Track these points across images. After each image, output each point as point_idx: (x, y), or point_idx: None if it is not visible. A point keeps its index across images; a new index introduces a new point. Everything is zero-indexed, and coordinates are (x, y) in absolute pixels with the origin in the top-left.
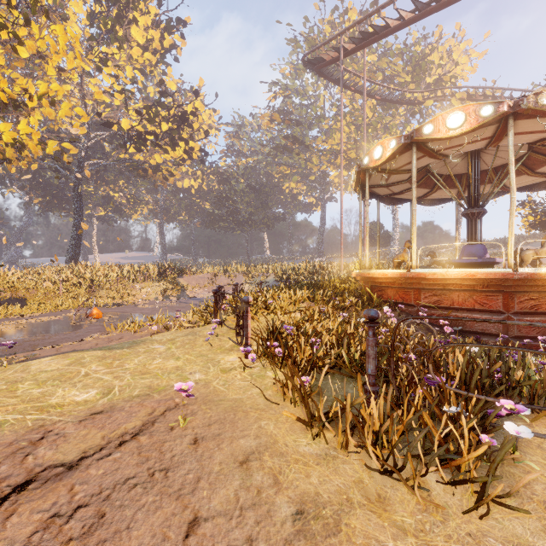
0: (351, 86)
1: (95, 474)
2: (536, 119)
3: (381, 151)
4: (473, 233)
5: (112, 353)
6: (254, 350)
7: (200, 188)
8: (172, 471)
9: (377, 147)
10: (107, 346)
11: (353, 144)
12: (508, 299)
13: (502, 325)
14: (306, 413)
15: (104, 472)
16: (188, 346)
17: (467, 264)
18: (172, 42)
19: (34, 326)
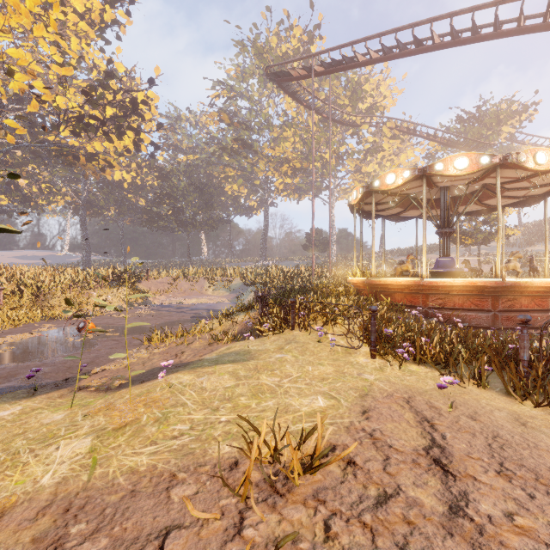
0: (303, 101)
1: (464, 448)
2: (509, 170)
3: (395, 178)
4: (445, 248)
5: (251, 365)
6: (365, 351)
7: (133, 182)
8: (501, 437)
9: (390, 174)
10: (217, 360)
11: (299, 155)
12: (494, 300)
13: (491, 320)
14: (523, 389)
15: (466, 445)
16: (309, 353)
17: (442, 273)
18: (115, 17)
19: (24, 346)
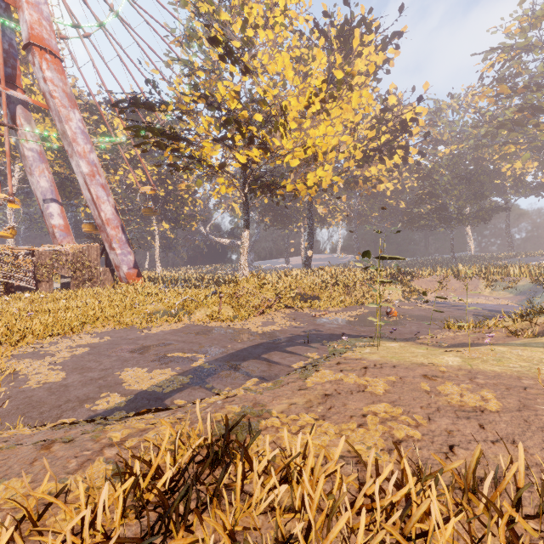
0: None
1: None
2: None
3: None
4: None
5: None
6: None
7: (393, 189)
8: None
9: None
10: (525, 345)
11: None
12: None
13: None
14: None
15: None
16: None
17: None
18: (385, 57)
19: (362, 318)
